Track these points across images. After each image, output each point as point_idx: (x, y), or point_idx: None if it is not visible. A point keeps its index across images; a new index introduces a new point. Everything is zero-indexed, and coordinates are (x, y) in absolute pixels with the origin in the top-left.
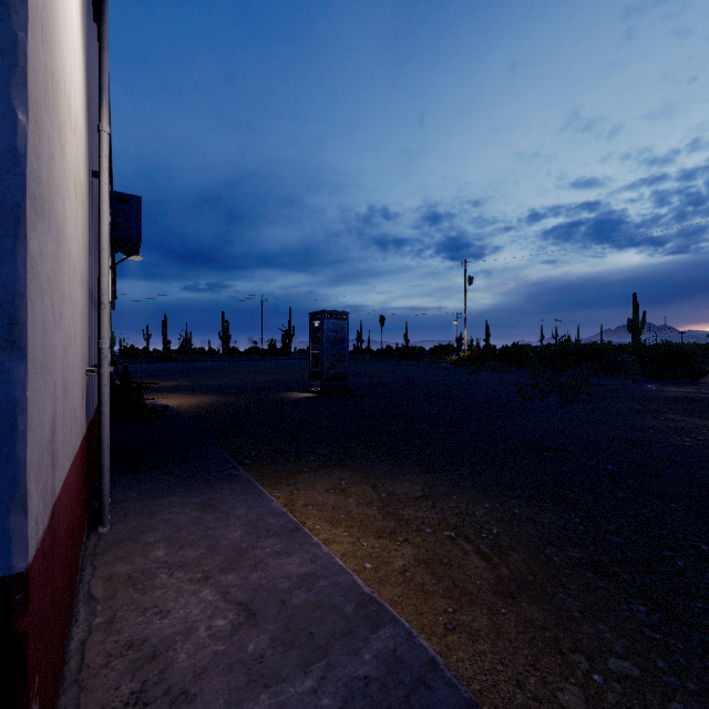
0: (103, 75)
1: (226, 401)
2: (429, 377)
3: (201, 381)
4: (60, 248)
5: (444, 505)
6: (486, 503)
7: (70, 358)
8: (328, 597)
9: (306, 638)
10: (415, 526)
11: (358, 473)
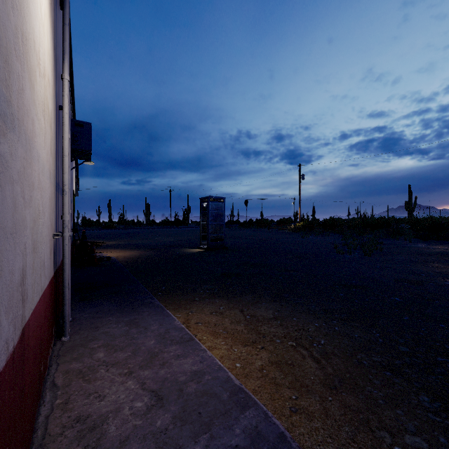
0: (65, 42)
1: (147, 254)
2: (276, 239)
3: (131, 241)
4: (30, 153)
5: (288, 324)
6: (316, 323)
7: (39, 227)
8: (211, 387)
9: (196, 417)
10: (269, 338)
11: (231, 302)
